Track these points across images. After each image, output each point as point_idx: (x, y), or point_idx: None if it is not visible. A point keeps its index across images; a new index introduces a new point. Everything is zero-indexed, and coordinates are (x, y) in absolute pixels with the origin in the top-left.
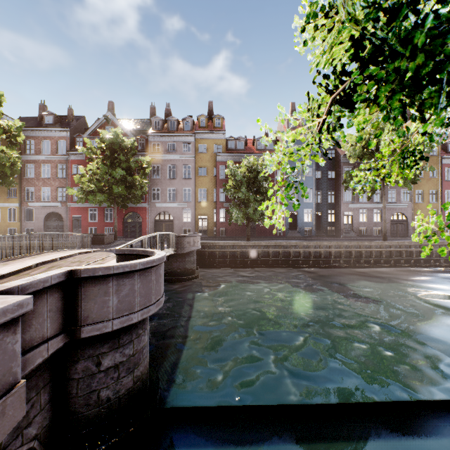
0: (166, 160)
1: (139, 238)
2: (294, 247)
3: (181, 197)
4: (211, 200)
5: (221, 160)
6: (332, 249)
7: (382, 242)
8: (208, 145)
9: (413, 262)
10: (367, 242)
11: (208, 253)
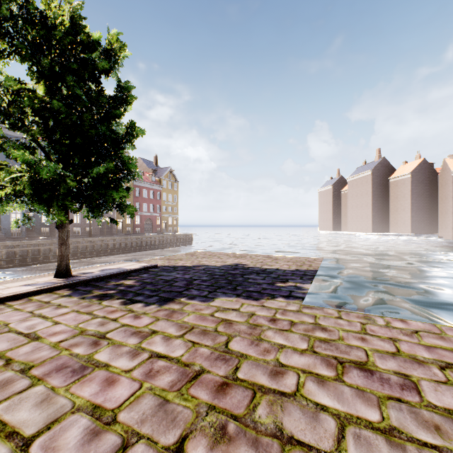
0: None
1: None
2: None
3: None
4: None
5: None
6: (42, 247)
7: (87, 239)
8: None
9: (110, 252)
10: (75, 239)
11: None
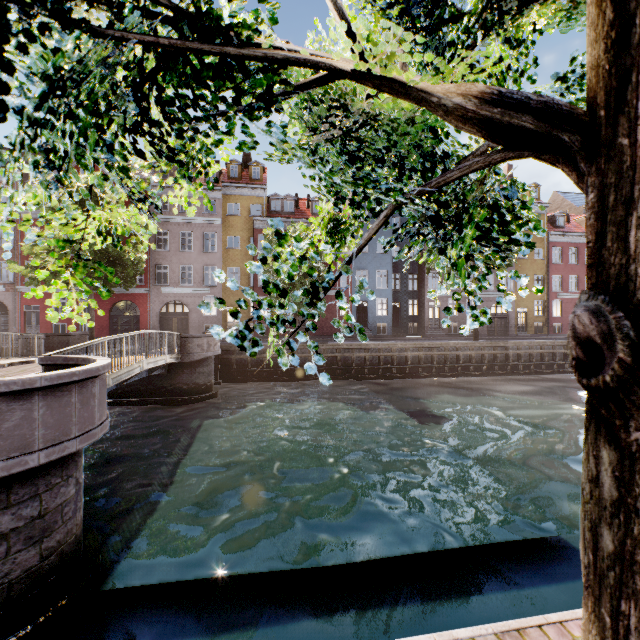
0: (179, 224)
1: (95, 340)
2: (358, 350)
3: (201, 279)
4: (246, 284)
5: (261, 227)
6: (409, 353)
7: (471, 343)
8: (242, 204)
9: (510, 368)
10: (453, 342)
11: (236, 361)
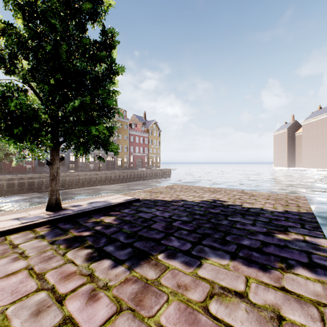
0: None
1: None
2: (38, 178)
3: None
4: None
5: None
6: (68, 178)
7: (97, 172)
8: None
9: (112, 181)
10: (89, 172)
11: None
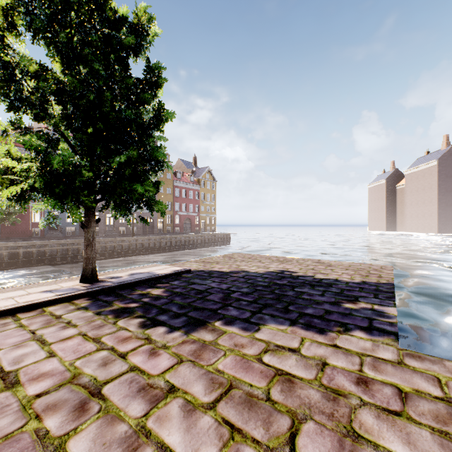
0: None
1: None
2: (51, 245)
3: None
4: None
5: None
6: None
7: (130, 238)
8: None
9: (151, 251)
10: (119, 238)
11: None
